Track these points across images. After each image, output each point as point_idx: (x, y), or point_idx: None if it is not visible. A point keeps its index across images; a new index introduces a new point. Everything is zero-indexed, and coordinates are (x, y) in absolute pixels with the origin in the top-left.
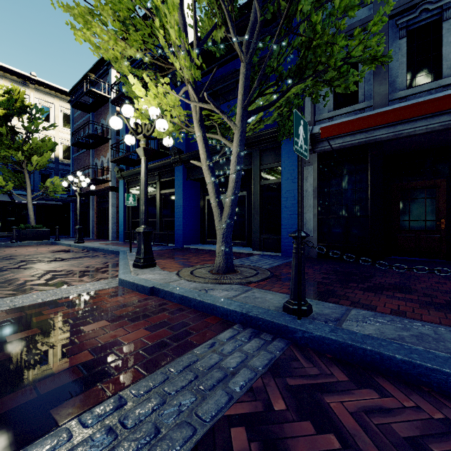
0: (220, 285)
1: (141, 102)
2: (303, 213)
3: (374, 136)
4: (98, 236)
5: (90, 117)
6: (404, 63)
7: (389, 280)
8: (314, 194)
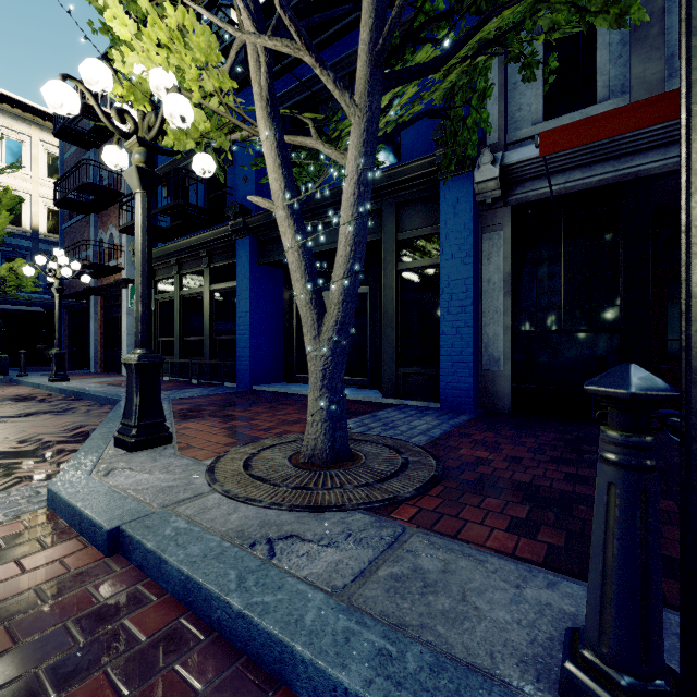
0: (315, 513)
1: (130, 56)
2: (482, 324)
3: (634, 166)
4: (105, 367)
5: (91, 157)
6: None
7: None
8: (505, 286)
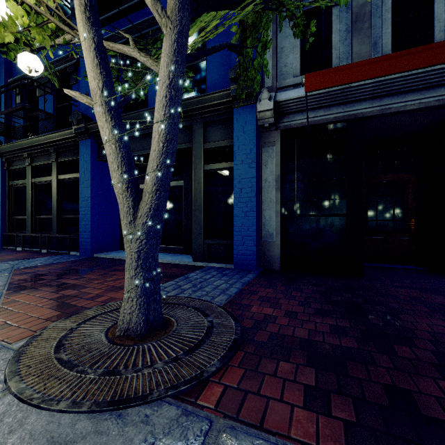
0: (118, 412)
1: None
2: (261, 209)
3: (355, 110)
4: None
5: None
6: (388, 20)
7: (425, 321)
8: (277, 184)
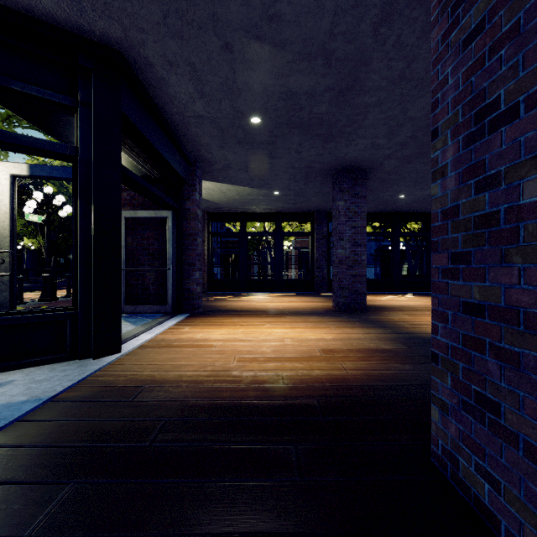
0: None
1: (27, 242)
2: None
3: None
4: None
5: None
6: None
7: None
8: None
